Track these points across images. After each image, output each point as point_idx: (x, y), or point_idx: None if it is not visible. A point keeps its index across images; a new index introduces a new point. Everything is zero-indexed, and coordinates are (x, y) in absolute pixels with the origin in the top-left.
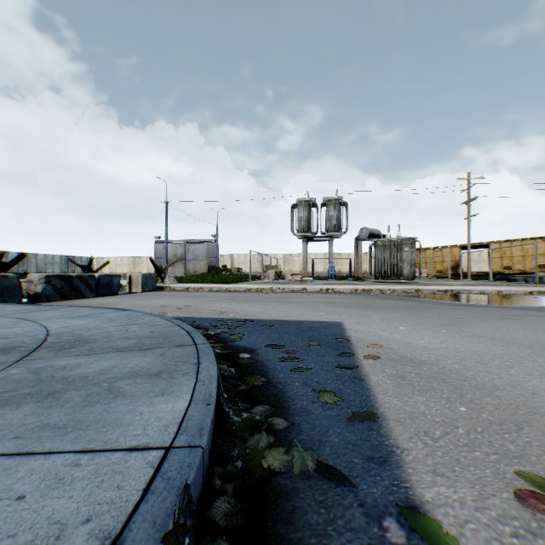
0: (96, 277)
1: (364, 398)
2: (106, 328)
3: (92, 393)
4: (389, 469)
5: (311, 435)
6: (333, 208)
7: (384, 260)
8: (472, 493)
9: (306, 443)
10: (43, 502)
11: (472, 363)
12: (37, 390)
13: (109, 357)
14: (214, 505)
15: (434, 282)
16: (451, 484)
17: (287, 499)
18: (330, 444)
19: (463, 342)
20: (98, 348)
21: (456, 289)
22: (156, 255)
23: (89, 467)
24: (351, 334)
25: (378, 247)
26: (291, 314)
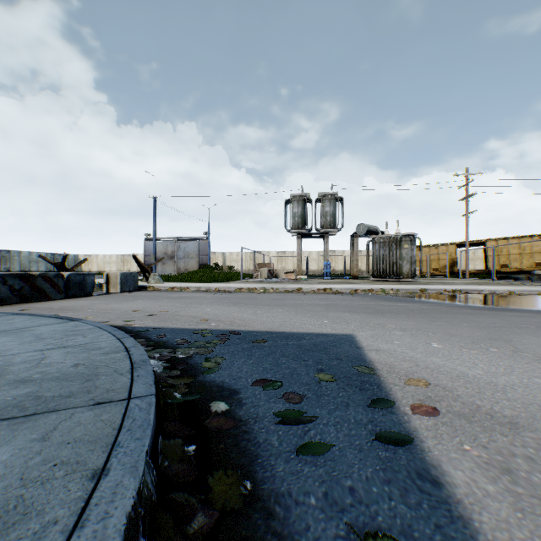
0: (65, 276)
1: None
2: (13, 356)
3: None
4: None
5: None
6: (328, 203)
7: (382, 257)
8: None
9: None
10: None
11: None
12: None
13: None
14: None
15: (434, 280)
16: None
17: None
18: None
19: (538, 372)
20: None
21: (465, 289)
22: (146, 252)
23: None
24: (372, 356)
25: (376, 244)
26: (288, 323)
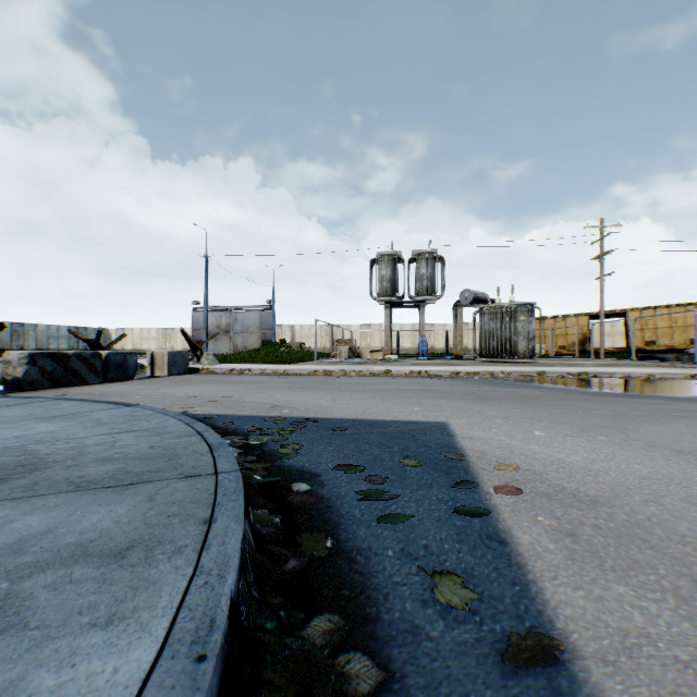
0: (104, 355)
1: (517, 589)
2: (82, 439)
3: None
4: None
5: None
6: (425, 264)
7: (493, 332)
8: None
9: None
10: None
11: (675, 501)
12: None
13: (54, 504)
14: None
15: (558, 361)
16: None
17: None
18: None
19: (641, 459)
20: (45, 483)
21: (593, 372)
22: (193, 325)
23: None
24: (464, 444)
25: (485, 315)
26: (372, 410)
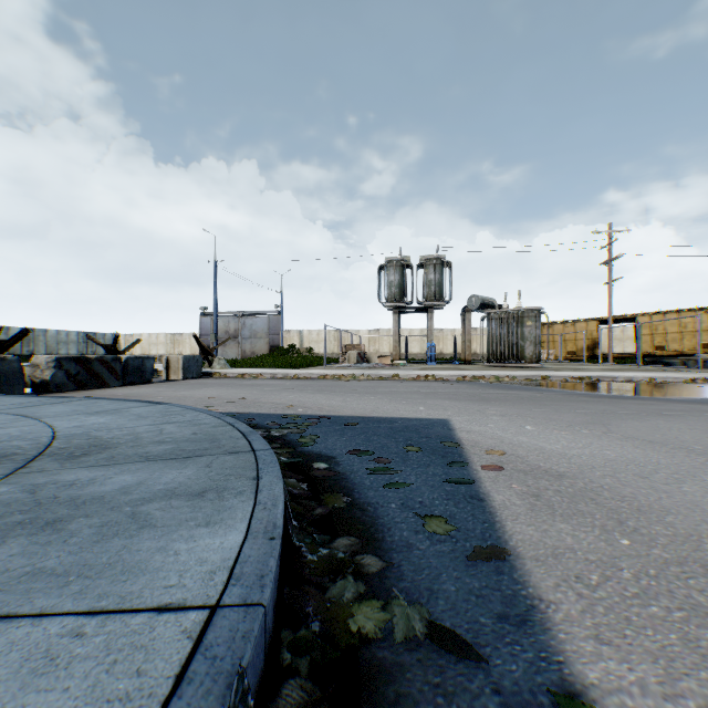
0: (123, 359)
1: (486, 526)
2: (132, 428)
3: (108, 522)
4: (532, 634)
5: (416, 581)
6: (433, 269)
7: (500, 337)
8: (655, 671)
9: (410, 593)
10: (23, 699)
11: (629, 475)
12: (32, 517)
13: (135, 468)
14: (281, 693)
15: (565, 366)
16: (624, 656)
17: (387, 681)
18: (445, 594)
19: (613, 447)
20: (120, 456)
21: (596, 376)
22: (202, 331)
23: (97, 639)
24: (462, 435)
25: (492, 321)
26: (380, 409)
